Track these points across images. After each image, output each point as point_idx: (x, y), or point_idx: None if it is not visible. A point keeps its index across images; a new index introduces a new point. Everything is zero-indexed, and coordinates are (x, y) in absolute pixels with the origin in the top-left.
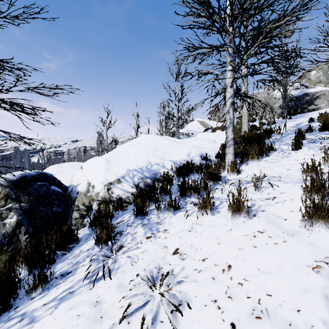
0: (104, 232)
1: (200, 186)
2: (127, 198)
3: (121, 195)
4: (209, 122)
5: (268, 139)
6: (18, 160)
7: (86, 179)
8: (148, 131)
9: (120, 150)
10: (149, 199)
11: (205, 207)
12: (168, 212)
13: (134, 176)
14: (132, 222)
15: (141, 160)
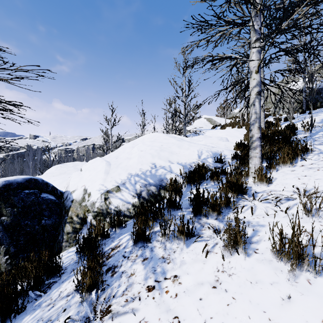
0: (87, 275)
1: (221, 203)
2: (127, 211)
3: (119, 206)
4: (217, 119)
5: (293, 136)
6: (30, 158)
7: (83, 185)
8: (154, 129)
9: (122, 150)
10: (153, 216)
11: (234, 242)
12: (179, 240)
13: (136, 183)
14: (130, 252)
15: (144, 162)
